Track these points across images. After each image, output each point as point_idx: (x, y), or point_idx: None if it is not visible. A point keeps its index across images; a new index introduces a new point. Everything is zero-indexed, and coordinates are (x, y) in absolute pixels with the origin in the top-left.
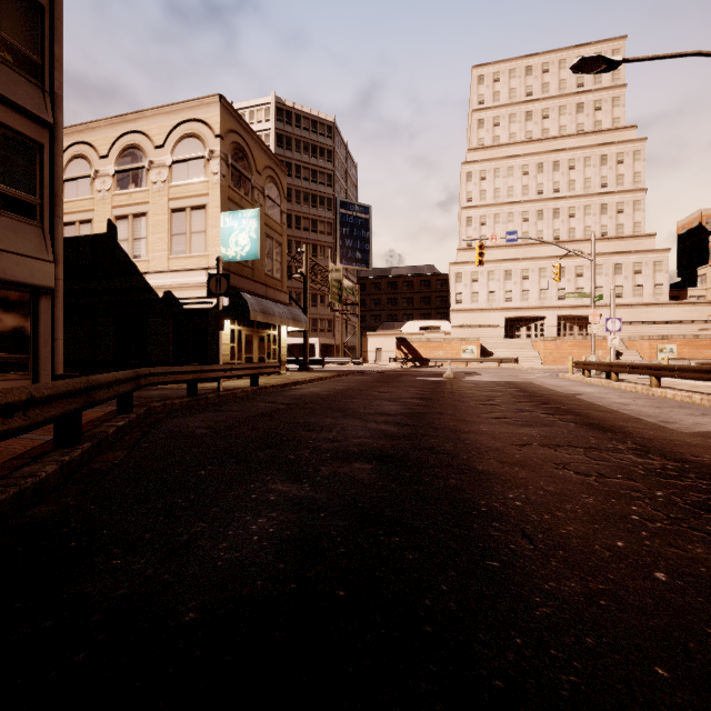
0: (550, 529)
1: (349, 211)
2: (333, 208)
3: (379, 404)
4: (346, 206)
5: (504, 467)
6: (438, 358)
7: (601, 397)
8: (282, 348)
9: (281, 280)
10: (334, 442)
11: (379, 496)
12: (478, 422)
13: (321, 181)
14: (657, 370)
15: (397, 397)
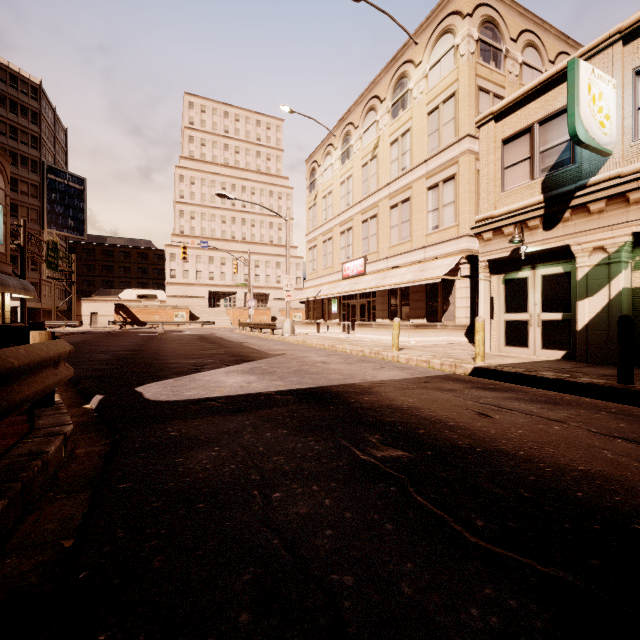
0: (175, 352)
1: (59, 178)
2: (40, 171)
3: (119, 343)
4: (55, 172)
5: (171, 349)
6: (154, 321)
7: (233, 337)
8: (6, 312)
9: (6, 254)
10: (108, 350)
11: (133, 353)
12: (169, 344)
13: (23, 140)
14: (260, 325)
15: (127, 341)
